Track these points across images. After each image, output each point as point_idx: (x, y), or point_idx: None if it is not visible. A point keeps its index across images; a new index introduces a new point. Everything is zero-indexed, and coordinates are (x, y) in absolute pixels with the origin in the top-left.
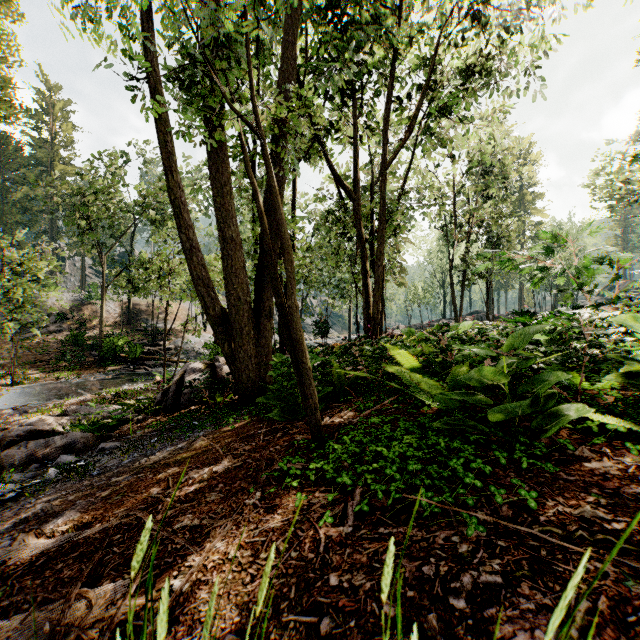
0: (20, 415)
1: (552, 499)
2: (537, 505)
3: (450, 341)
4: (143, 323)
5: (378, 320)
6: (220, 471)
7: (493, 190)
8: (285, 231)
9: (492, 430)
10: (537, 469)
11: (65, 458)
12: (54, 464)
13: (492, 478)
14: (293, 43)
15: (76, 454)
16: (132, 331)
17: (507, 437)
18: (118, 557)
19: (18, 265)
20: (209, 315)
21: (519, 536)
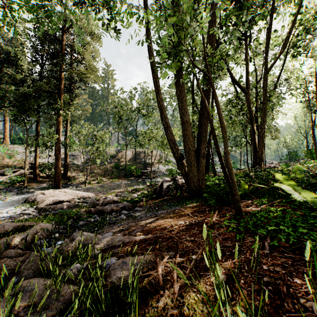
0: (102, 194)
1: None
2: None
3: (316, 171)
4: (140, 160)
5: (262, 158)
6: (193, 223)
7: None
8: (222, 118)
9: None
10: None
11: (124, 212)
12: (121, 213)
13: None
14: (215, 22)
15: (126, 211)
16: (136, 163)
17: None
18: (165, 245)
19: (100, 137)
20: (175, 156)
21: None
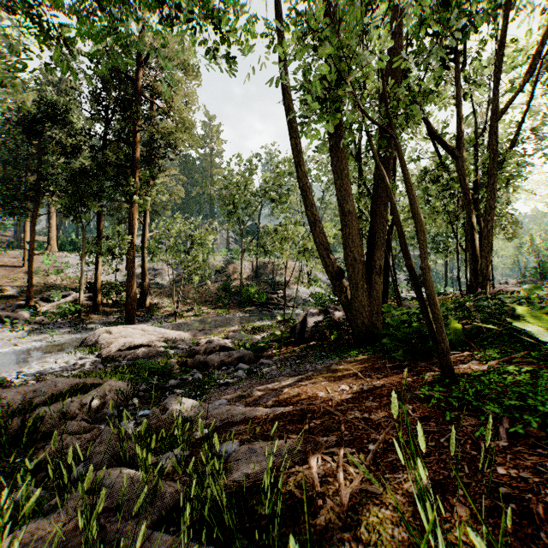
0: (202, 335)
1: None
2: None
3: None
4: (265, 276)
5: (487, 275)
6: (365, 388)
7: None
8: (417, 208)
9: None
10: None
11: (242, 365)
12: (236, 368)
13: None
14: (400, 36)
15: (245, 364)
16: (259, 282)
17: None
18: (319, 425)
19: (199, 239)
20: (329, 272)
21: None
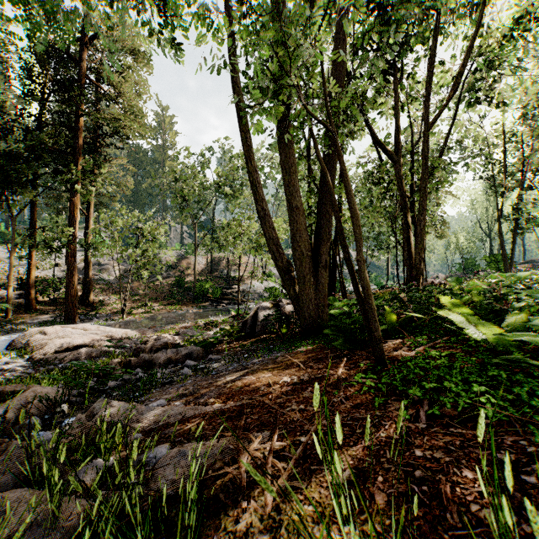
0: (152, 333)
1: None
2: None
3: (503, 290)
4: (220, 272)
5: (420, 270)
6: (306, 379)
7: None
8: (354, 203)
9: None
10: None
11: (189, 362)
12: (183, 365)
13: None
14: (344, 42)
15: (193, 361)
16: (213, 278)
17: None
18: (256, 420)
19: (149, 233)
20: (278, 266)
21: None
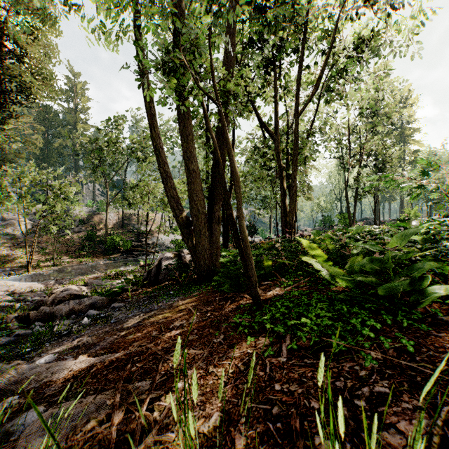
0: (59, 285)
1: (425, 347)
2: (414, 350)
3: (347, 240)
4: (131, 226)
5: (292, 225)
6: (194, 322)
7: (379, 128)
8: (235, 167)
9: (381, 301)
10: (414, 328)
11: (92, 312)
12: (85, 315)
13: (381, 332)
14: (234, 36)
15: (97, 310)
16: (124, 232)
17: (392, 306)
18: (140, 369)
19: (57, 190)
20: (178, 221)
21: (401, 368)
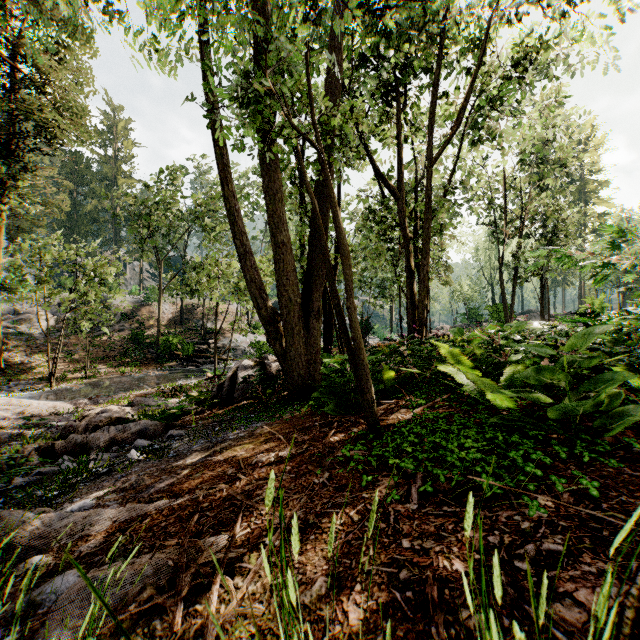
0: (94, 405)
1: (614, 490)
2: (599, 494)
3: (503, 341)
4: (194, 323)
5: (423, 320)
6: (285, 456)
7: (549, 181)
8: (343, 238)
9: (551, 427)
10: (599, 464)
11: (141, 442)
12: (132, 447)
13: (552, 470)
14: (340, 52)
15: (148, 439)
16: (184, 330)
17: (567, 434)
18: (212, 519)
19: (91, 271)
20: (261, 315)
21: (580, 519)
